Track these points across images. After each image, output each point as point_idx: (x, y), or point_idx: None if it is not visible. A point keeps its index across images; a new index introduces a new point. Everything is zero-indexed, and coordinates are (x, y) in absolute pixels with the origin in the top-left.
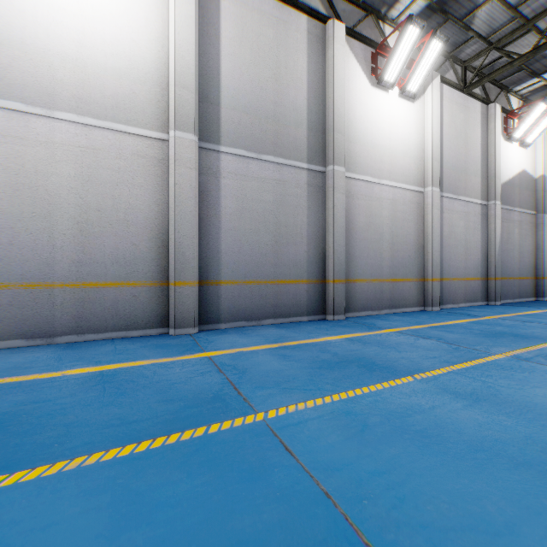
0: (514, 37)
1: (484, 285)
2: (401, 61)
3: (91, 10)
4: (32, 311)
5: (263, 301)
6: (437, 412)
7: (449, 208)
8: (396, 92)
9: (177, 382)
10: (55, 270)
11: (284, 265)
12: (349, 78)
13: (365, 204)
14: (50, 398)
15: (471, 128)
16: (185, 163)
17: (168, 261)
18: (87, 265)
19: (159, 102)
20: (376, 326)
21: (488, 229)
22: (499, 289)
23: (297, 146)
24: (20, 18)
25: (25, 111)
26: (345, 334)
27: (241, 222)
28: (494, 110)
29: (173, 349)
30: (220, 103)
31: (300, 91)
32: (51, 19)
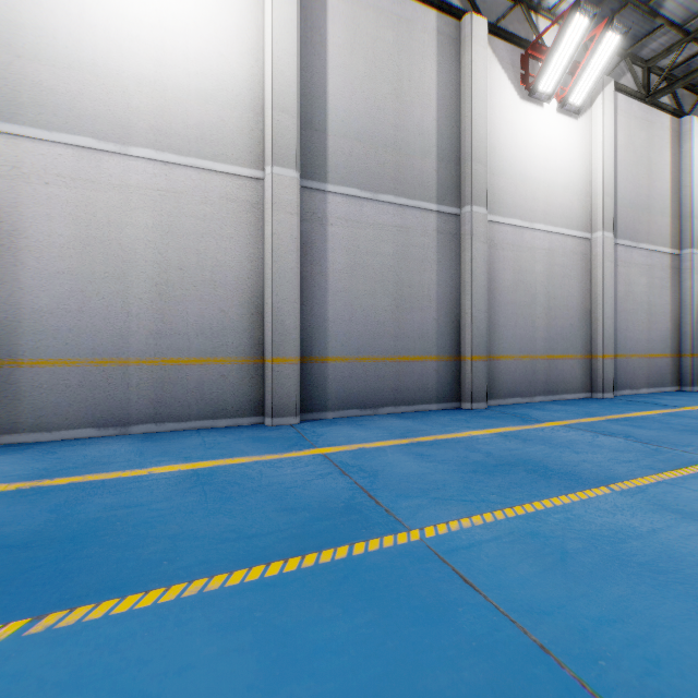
0: None
1: (673, 365)
2: (562, 63)
3: (171, 20)
4: (104, 394)
5: (381, 383)
6: (661, 537)
7: (625, 260)
8: (553, 106)
9: (293, 486)
10: (131, 343)
11: (407, 337)
12: (492, 90)
13: (512, 256)
14: (142, 502)
15: (656, 151)
16: (285, 207)
17: (264, 332)
18: (167, 337)
19: (252, 132)
20: (532, 418)
21: (680, 288)
22: (696, 369)
23: (423, 182)
24: (90, 34)
25: (95, 148)
26: (494, 428)
27: (353, 282)
28: (688, 125)
29: (276, 444)
30: (327, 130)
31: (427, 109)
32: (126, 33)
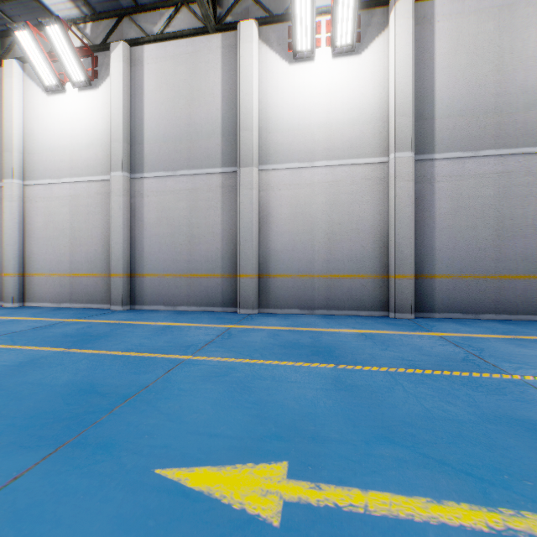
0: None
1: None
2: None
3: (334, 86)
4: (303, 292)
5: (481, 295)
6: None
7: None
8: None
9: (424, 346)
10: (315, 266)
11: (507, 259)
12: None
13: None
14: (346, 341)
15: None
16: (404, 177)
17: (388, 259)
18: (332, 262)
19: (381, 134)
20: None
21: None
22: None
23: (525, 131)
24: (296, 110)
25: (299, 167)
26: None
27: (456, 220)
28: None
29: (403, 327)
30: (434, 116)
31: (530, 69)
32: (312, 103)
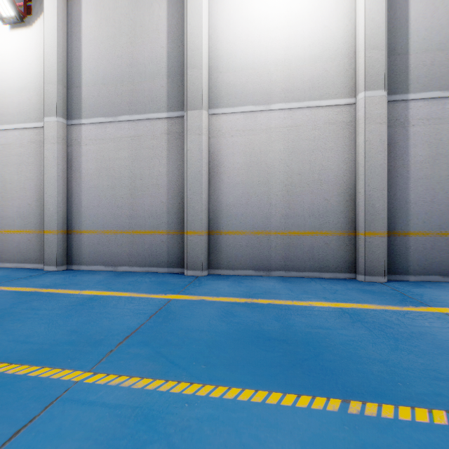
0: None
1: None
2: None
3: (294, 18)
4: (258, 251)
5: None
6: None
7: None
8: None
9: (447, 339)
10: (271, 222)
11: None
12: None
13: None
14: (328, 327)
15: None
16: (375, 120)
17: (355, 213)
18: (291, 218)
19: (346, 72)
20: None
21: None
22: None
23: None
24: (251, 47)
25: (254, 111)
26: None
27: (433, 169)
28: None
29: (385, 297)
30: (409, 51)
31: None
32: (269, 38)
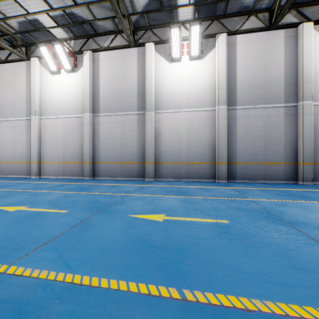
0: None
1: None
2: None
3: (190, 73)
4: (176, 170)
5: (257, 172)
6: None
7: None
8: None
9: (223, 191)
10: (181, 158)
11: (269, 155)
12: (316, 48)
13: None
14: (192, 190)
15: None
16: (222, 117)
17: (215, 155)
18: (189, 156)
19: (212, 96)
20: None
21: None
22: None
23: (277, 96)
24: (173, 85)
25: (174, 111)
26: (303, 189)
27: (246, 137)
28: None
29: (219, 185)
30: (236, 89)
31: (279, 68)
32: (180, 81)
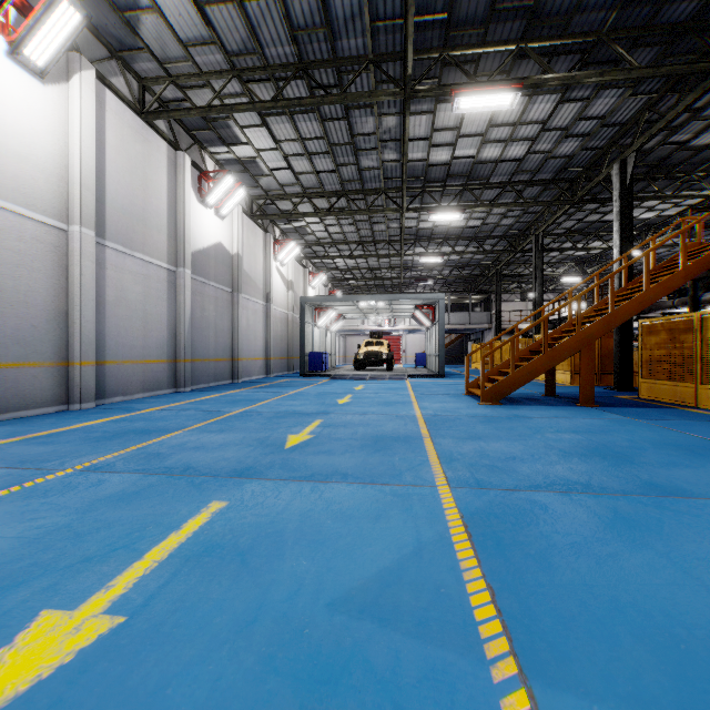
0: (195, 83)
1: (172, 369)
2: None
3: None
4: None
5: None
6: None
7: (117, 265)
8: (1, 45)
9: None
10: None
11: None
12: None
13: None
14: None
15: (153, 169)
16: None
17: None
18: None
19: None
20: None
21: (177, 301)
22: (190, 373)
23: None
24: None
25: None
26: None
27: None
28: (184, 161)
29: None
30: None
31: None
32: None
